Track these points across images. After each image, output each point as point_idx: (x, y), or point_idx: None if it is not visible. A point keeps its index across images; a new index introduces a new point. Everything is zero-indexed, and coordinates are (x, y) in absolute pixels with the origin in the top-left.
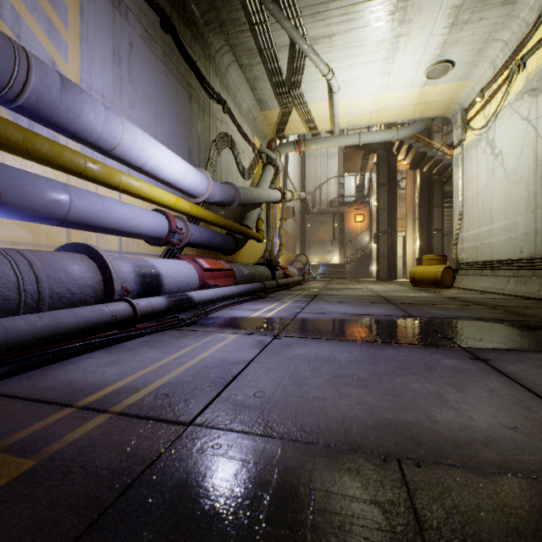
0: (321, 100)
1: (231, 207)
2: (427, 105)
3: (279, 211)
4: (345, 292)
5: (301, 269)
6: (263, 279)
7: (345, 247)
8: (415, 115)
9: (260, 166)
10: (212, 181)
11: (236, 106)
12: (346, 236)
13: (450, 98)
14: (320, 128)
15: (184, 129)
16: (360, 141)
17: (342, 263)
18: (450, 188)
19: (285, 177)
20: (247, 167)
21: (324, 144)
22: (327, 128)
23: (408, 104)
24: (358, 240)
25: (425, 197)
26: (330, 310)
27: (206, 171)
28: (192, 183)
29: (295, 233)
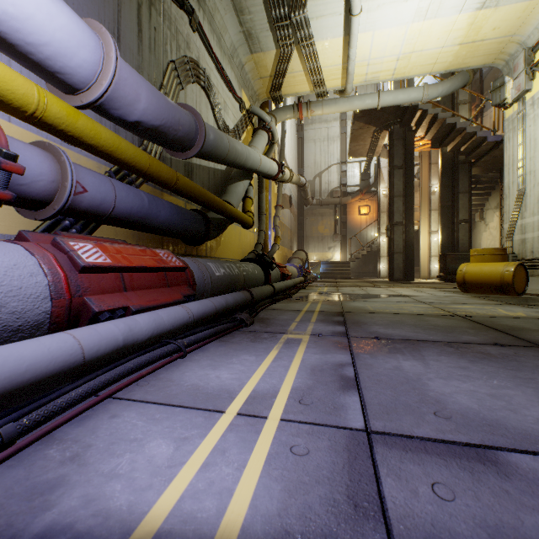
0: (333, 34)
1: (189, 152)
2: (475, 46)
3: (275, 197)
4: (382, 305)
5: (302, 268)
6: (252, 282)
7: (348, 243)
8: (454, 64)
9: (250, 133)
10: (115, 50)
11: (214, 33)
12: (349, 231)
13: (510, 33)
14: (328, 84)
15: (100, 7)
16: (379, 102)
17: (346, 261)
18: (476, 171)
19: (282, 156)
20: (231, 127)
21: (332, 107)
22: (337, 84)
23: (450, 44)
24: (363, 234)
25: (448, 182)
26: (460, 406)
27: (99, 24)
28: (30, 16)
29: (292, 226)
